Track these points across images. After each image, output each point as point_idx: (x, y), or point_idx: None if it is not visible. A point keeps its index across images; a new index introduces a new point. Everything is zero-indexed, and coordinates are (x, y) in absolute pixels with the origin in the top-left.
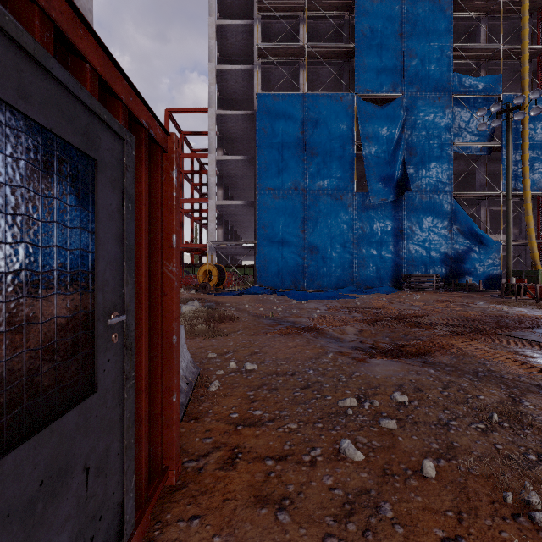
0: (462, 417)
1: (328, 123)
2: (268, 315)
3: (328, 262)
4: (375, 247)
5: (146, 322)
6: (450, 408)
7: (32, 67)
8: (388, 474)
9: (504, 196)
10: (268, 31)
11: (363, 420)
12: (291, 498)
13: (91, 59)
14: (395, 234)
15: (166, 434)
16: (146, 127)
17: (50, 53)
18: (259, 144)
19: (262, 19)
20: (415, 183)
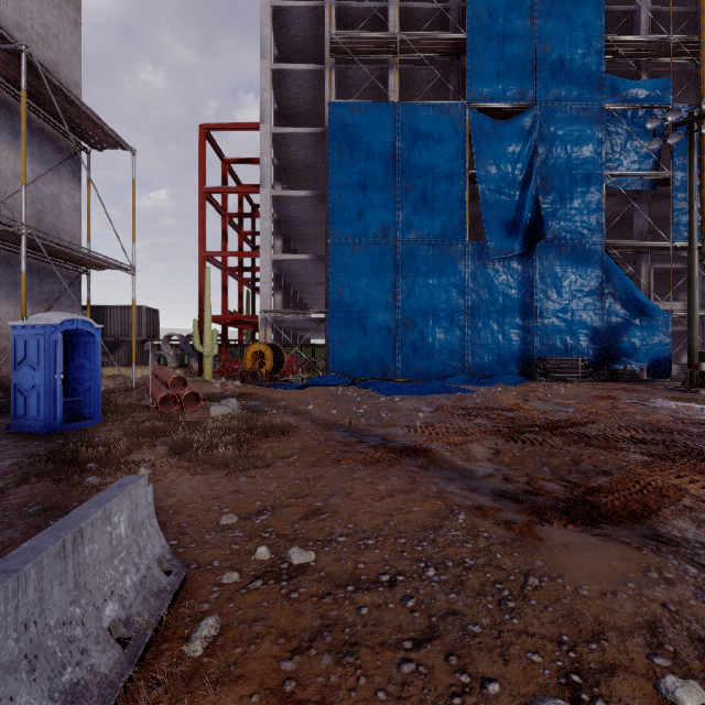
0: None
1: (429, 144)
2: (342, 422)
3: (429, 340)
4: (495, 319)
5: None
6: None
7: None
8: None
9: (674, 248)
10: (344, 18)
11: None
12: None
13: None
14: (523, 300)
15: None
16: None
17: None
18: (332, 173)
19: None
20: (551, 229)
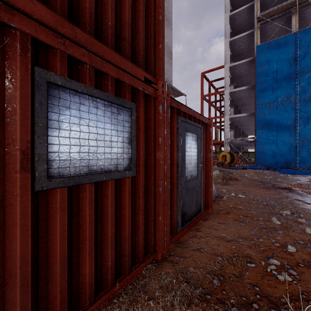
0: None
1: None
2: (258, 180)
3: None
4: None
5: (204, 168)
6: None
7: (192, 125)
8: (287, 228)
9: None
10: (265, 2)
11: (289, 217)
12: (246, 222)
13: (197, 117)
14: None
15: (208, 199)
16: (204, 122)
17: (193, 122)
18: (258, 77)
19: None
20: None
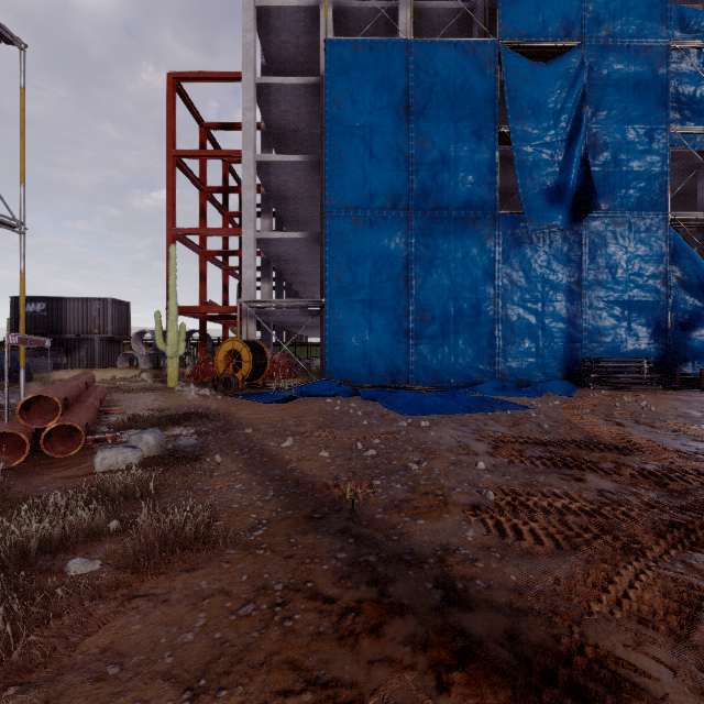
0: None
1: (450, 91)
2: (338, 492)
3: (450, 336)
4: (533, 311)
5: None
6: None
7: None
8: None
9: None
10: None
11: None
12: None
13: None
14: (568, 287)
15: None
16: None
17: None
18: (329, 128)
19: None
20: (603, 198)
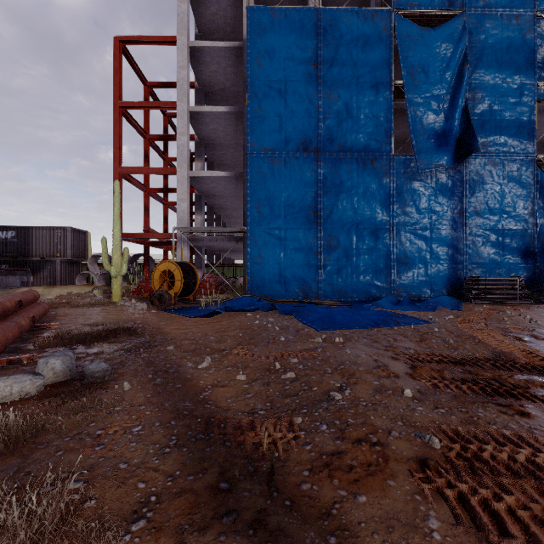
0: None
1: (353, 51)
2: (254, 439)
3: (353, 258)
4: (423, 237)
5: None
6: None
7: None
8: None
9: None
10: None
11: None
12: None
13: None
14: (451, 217)
15: None
16: None
17: None
18: (250, 82)
19: None
20: (481, 142)
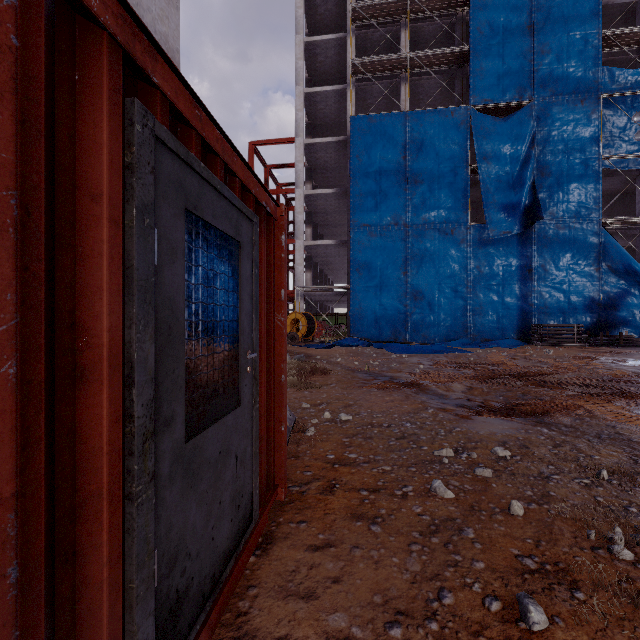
0: (567, 472)
1: (435, 144)
2: (363, 369)
3: (435, 309)
4: (495, 291)
5: (265, 361)
6: (555, 464)
7: (217, 196)
8: (475, 510)
9: None
10: (363, 43)
11: (458, 468)
12: (383, 517)
13: (239, 175)
14: (521, 274)
15: (276, 458)
16: (265, 206)
17: (223, 183)
18: (353, 174)
19: (357, 29)
20: (549, 210)
